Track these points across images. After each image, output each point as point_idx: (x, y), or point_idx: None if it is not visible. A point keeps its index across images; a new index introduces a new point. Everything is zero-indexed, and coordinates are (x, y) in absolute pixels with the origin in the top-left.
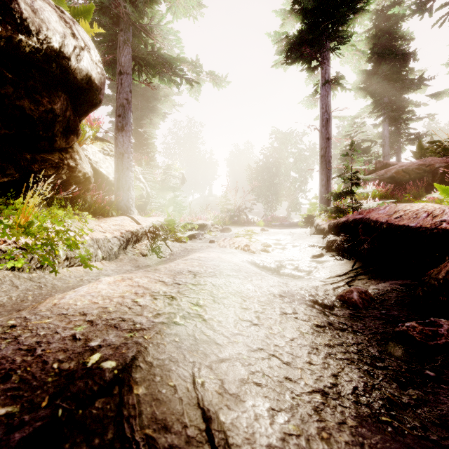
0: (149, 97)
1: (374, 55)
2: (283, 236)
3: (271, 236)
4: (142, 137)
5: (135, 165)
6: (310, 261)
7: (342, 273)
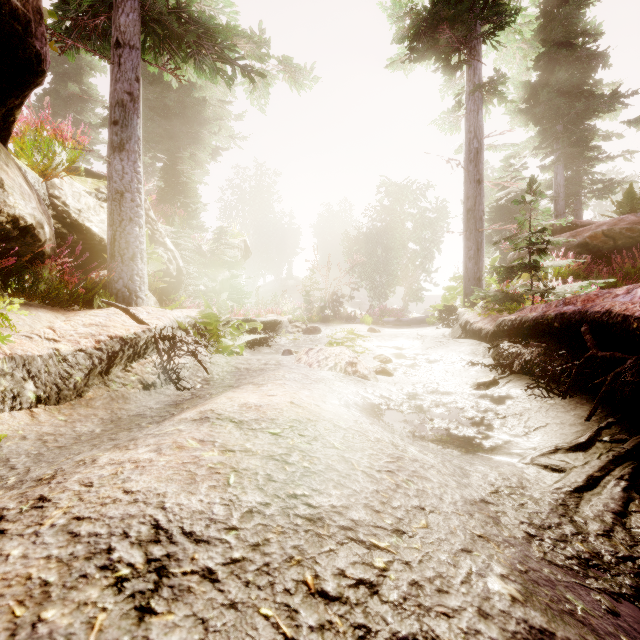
0: (189, 118)
1: (543, 56)
2: (406, 340)
3: (386, 340)
4: (177, 179)
5: (162, 224)
6: (476, 395)
7: (582, 440)
